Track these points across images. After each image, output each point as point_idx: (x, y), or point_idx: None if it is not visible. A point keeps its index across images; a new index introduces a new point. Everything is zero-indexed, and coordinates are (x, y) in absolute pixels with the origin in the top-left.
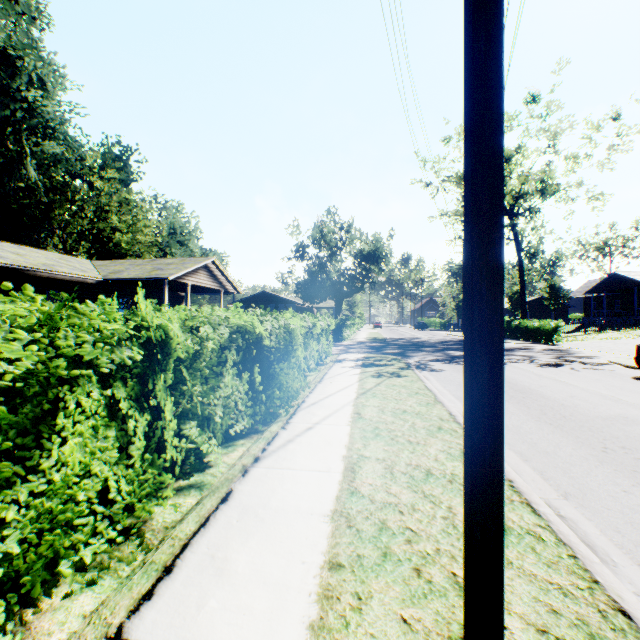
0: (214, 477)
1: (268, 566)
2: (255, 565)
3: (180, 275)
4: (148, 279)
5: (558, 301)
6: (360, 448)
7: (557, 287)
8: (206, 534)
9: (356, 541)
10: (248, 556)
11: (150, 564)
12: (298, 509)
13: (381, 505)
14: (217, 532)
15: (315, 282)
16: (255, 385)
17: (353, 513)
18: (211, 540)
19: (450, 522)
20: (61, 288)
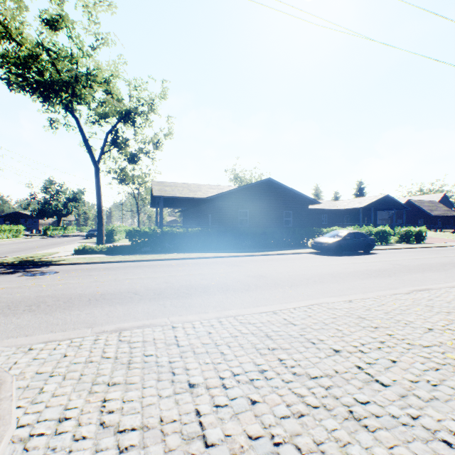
0: None
1: None
2: None
3: None
4: None
5: None
6: None
7: None
8: None
9: None
10: None
11: None
12: None
13: None
14: None
15: (43, 210)
16: None
17: None
18: None
19: None
20: None
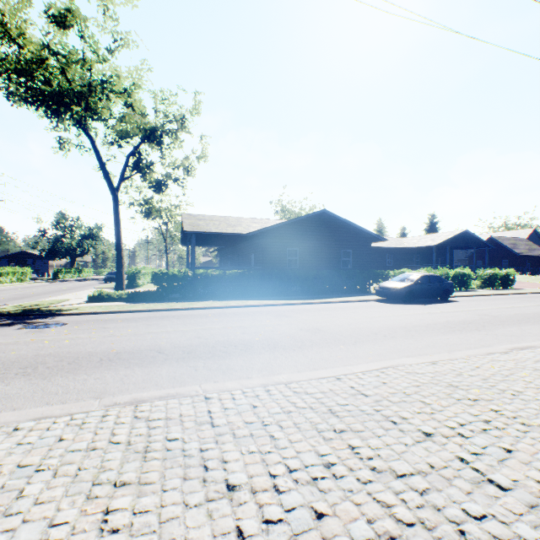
0: None
1: None
2: None
3: None
4: None
5: None
6: None
7: None
8: None
9: None
10: None
11: None
12: None
13: None
14: None
15: (54, 249)
16: None
17: None
18: None
19: None
20: None
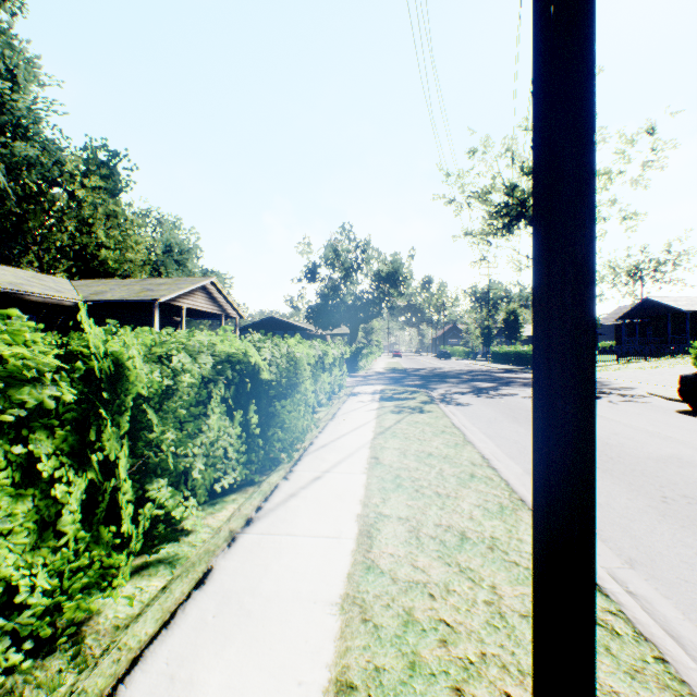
0: (192, 547)
1: (250, 692)
2: (231, 691)
3: (173, 297)
4: (135, 301)
5: None
6: (378, 504)
7: None
8: (168, 640)
9: (373, 644)
10: (223, 675)
11: (78, 696)
12: (297, 595)
13: (406, 586)
14: (184, 636)
15: (328, 306)
16: (251, 426)
17: (369, 599)
18: (173, 650)
19: (496, 610)
20: (31, 311)
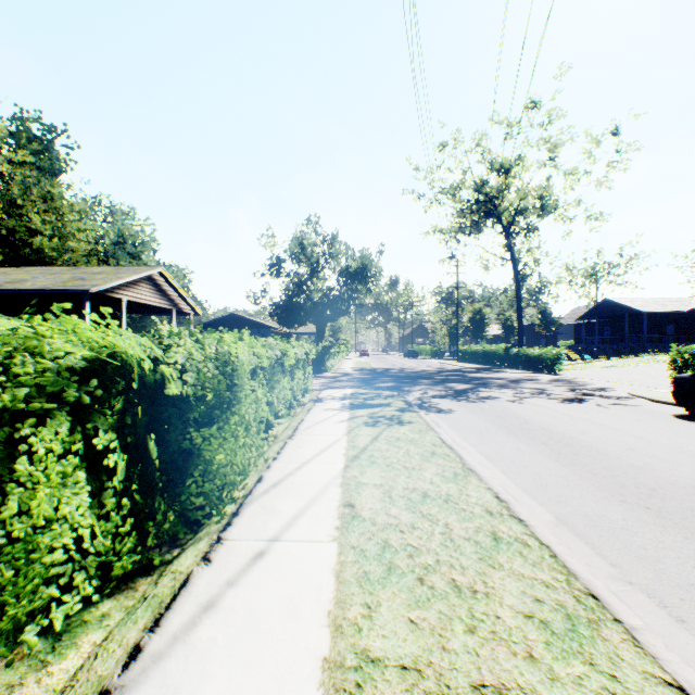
0: None
1: None
2: None
3: (110, 288)
4: (60, 291)
5: (549, 328)
6: (360, 623)
7: (548, 313)
8: None
9: None
10: None
11: None
12: None
13: None
14: None
15: (293, 303)
16: (147, 476)
17: None
18: None
19: None
20: None
